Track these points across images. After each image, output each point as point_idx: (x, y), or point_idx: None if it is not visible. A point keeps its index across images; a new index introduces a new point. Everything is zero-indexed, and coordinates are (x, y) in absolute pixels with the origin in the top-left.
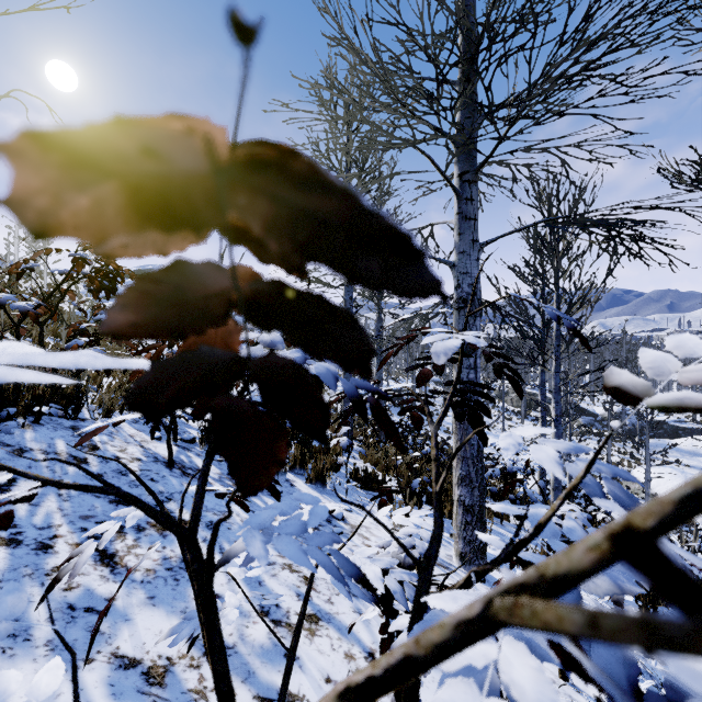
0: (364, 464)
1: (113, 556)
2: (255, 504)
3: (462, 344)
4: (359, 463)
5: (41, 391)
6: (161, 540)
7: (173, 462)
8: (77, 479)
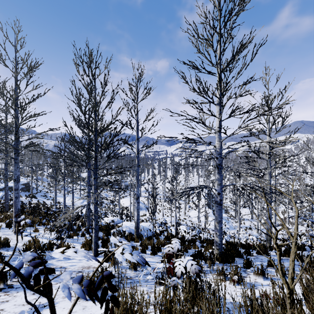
0: None
1: None
2: None
3: None
4: None
5: None
6: None
7: None
8: None
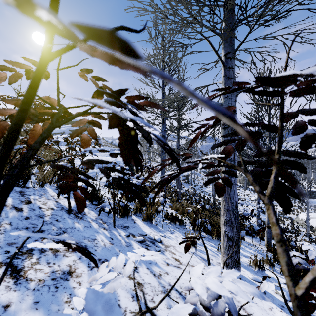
0: (171, 210)
1: (20, 271)
2: (113, 233)
3: (282, 111)
4: (169, 210)
5: (4, 172)
6: (54, 258)
7: (71, 210)
8: (13, 220)
